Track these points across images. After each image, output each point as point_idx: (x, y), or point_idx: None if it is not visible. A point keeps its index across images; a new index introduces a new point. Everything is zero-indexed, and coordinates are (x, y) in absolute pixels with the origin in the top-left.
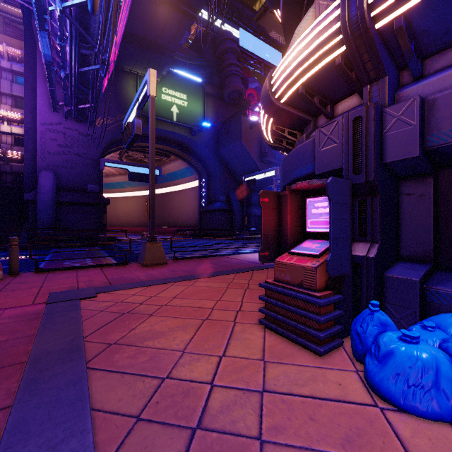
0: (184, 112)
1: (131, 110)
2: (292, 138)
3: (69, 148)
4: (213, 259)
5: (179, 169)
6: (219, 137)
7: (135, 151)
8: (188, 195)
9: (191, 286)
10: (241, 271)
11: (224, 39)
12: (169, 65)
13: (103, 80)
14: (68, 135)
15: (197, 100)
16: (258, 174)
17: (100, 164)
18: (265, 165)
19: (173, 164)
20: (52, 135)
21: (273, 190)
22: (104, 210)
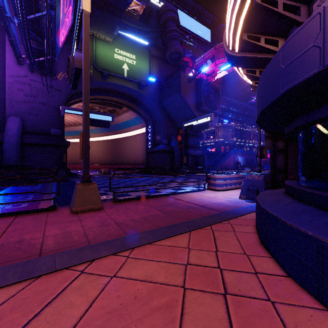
0: (133, 70)
1: (73, 46)
2: (291, 15)
3: (34, 97)
4: (157, 201)
5: (130, 118)
6: (163, 91)
7: (94, 103)
8: (138, 139)
9: (115, 278)
10: (196, 227)
11: (166, 10)
12: (119, 25)
13: (56, 29)
14: (33, 86)
15: (144, 60)
16: (195, 120)
17: (60, 111)
18: (201, 113)
19: (125, 115)
20: (19, 86)
21: (204, 136)
22: (65, 151)
